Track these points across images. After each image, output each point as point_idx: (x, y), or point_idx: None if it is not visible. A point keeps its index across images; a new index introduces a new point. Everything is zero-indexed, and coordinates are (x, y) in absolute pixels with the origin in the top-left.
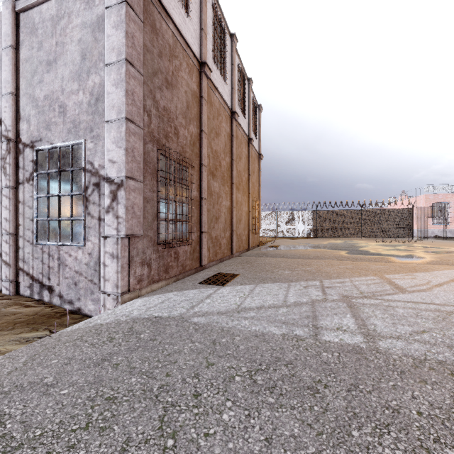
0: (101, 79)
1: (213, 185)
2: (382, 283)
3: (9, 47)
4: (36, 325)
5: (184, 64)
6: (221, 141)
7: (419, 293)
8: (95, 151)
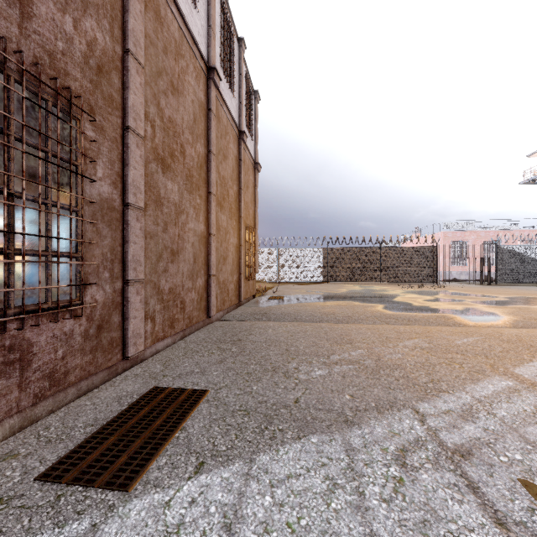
0: None
1: (163, 185)
2: None
3: None
4: None
5: None
6: (185, 108)
7: None
8: None
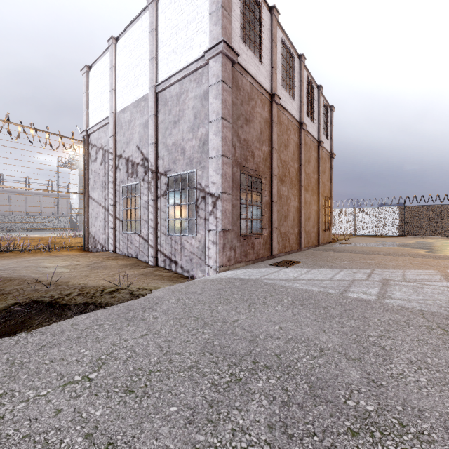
0: (206, 131)
1: (282, 190)
2: (436, 275)
3: (153, 115)
4: (174, 280)
5: (258, 101)
6: (290, 151)
7: None
8: (202, 176)
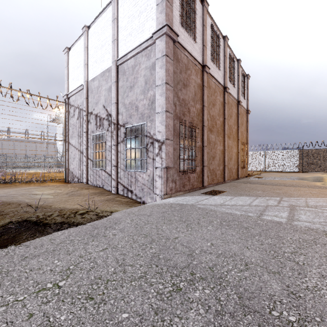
0: (153, 93)
1: (210, 137)
2: None
3: (114, 82)
4: (130, 205)
5: (193, 70)
6: (216, 108)
7: None
8: (151, 127)
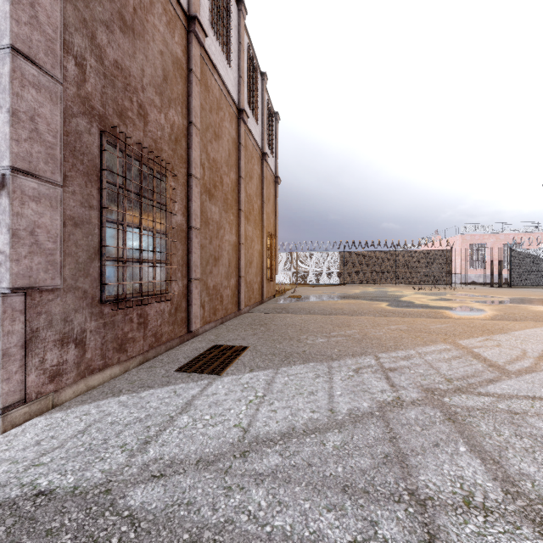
0: None
1: (210, 209)
2: (465, 357)
3: None
4: None
5: (159, 6)
6: (223, 147)
7: (531, 376)
8: None
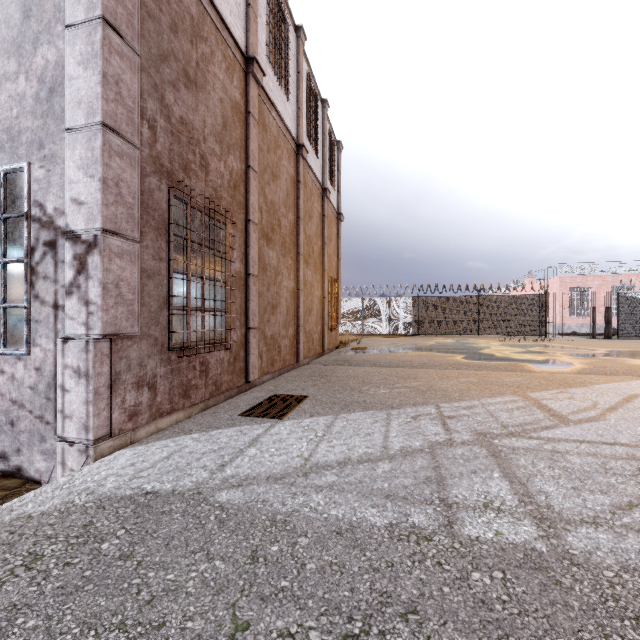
0: (58, 54)
1: (267, 255)
2: (530, 407)
3: None
4: None
5: (219, 54)
6: (281, 188)
7: (590, 424)
8: (47, 183)
